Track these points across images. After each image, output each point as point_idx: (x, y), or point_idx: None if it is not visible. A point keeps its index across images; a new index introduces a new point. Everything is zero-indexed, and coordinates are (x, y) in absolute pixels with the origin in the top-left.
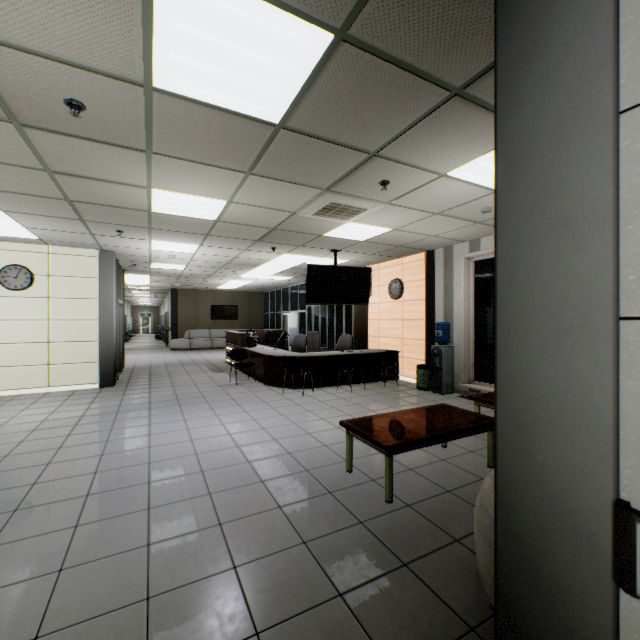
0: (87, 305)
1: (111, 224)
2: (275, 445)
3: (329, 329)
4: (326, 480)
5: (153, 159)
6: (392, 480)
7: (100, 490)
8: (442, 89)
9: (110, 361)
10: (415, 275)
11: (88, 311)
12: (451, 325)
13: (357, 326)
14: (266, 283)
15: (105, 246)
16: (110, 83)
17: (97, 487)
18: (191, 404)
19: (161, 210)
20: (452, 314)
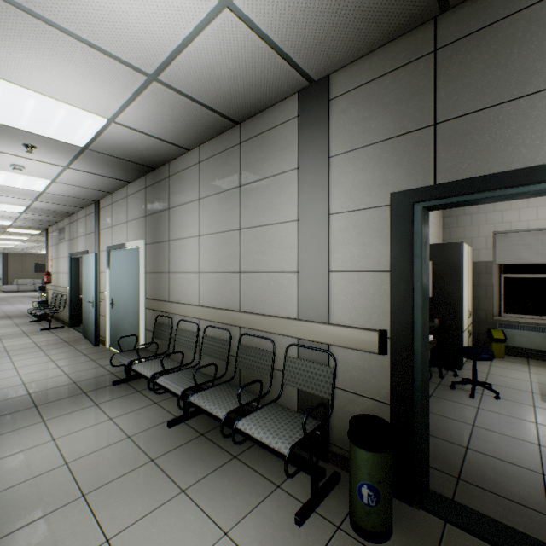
0: None
1: None
2: None
3: None
4: None
5: (4, 234)
6: None
7: None
8: None
9: None
10: None
11: None
12: None
13: None
14: None
15: None
16: None
17: None
18: (17, 304)
19: (4, 238)
20: None
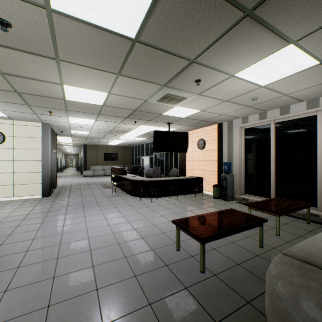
0: (35, 152)
1: (45, 107)
2: (134, 232)
3: (165, 165)
4: (164, 256)
5: (61, 64)
6: (204, 259)
7: (27, 263)
8: (239, 10)
9: (47, 183)
10: (212, 136)
11: (35, 156)
12: (232, 163)
13: (180, 164)
14: (132, 141)
15: (44, 120)
16: (23, 5)
17: (25, 261)
18: (90, 207)
19: (71, 98)
20: (232, 157)
